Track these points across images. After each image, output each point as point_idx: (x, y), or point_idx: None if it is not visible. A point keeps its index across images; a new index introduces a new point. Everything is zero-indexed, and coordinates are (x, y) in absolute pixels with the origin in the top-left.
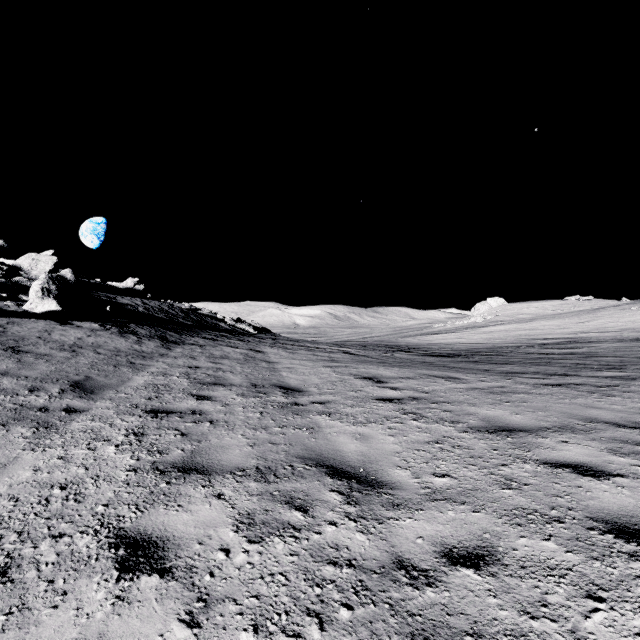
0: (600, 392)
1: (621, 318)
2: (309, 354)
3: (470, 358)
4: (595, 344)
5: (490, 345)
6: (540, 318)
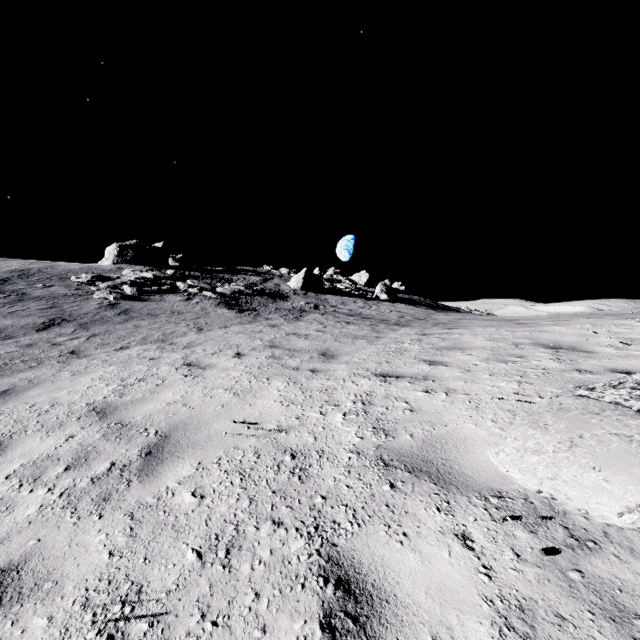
0: None
1: None
2: None
3: None
4: None
5: None
6: None
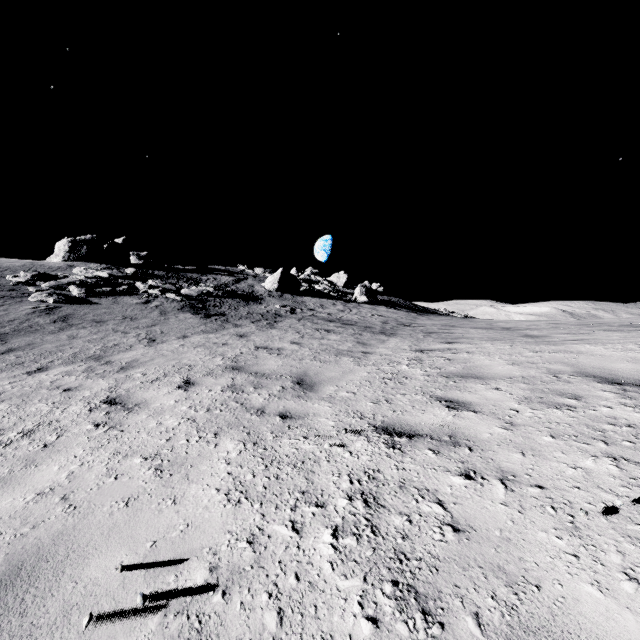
0: None
1: None
2: None
3: None
4: None
5: None
6: None
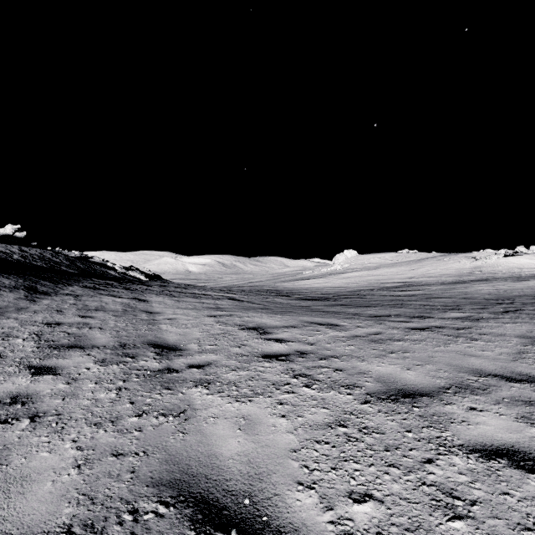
0: (462, 335)
1: (438, 266)
2: (195, 302)
3: (339, 301)
4: (426, 287)
5: (350, 289)
6: (383, 266)
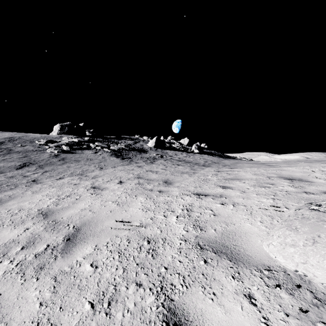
0: None
1: None
2: None
3: None
4: None
5: None
6: None
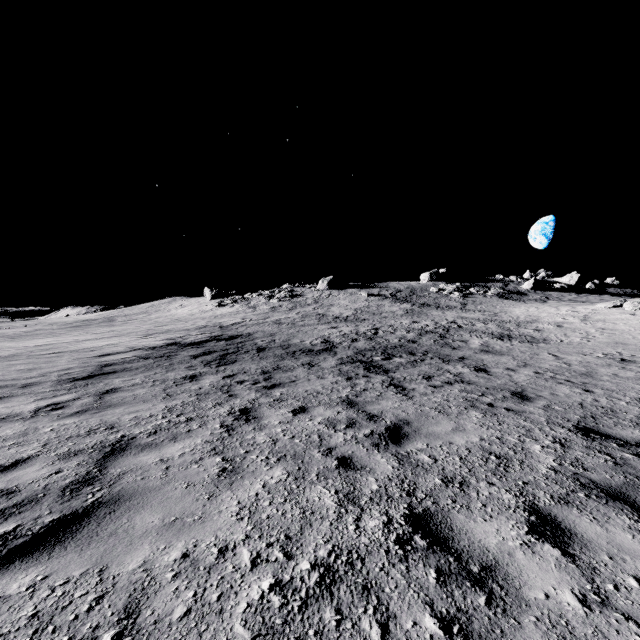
0: None
1: None
2: None
3: None
4: None
5: None
6: None
